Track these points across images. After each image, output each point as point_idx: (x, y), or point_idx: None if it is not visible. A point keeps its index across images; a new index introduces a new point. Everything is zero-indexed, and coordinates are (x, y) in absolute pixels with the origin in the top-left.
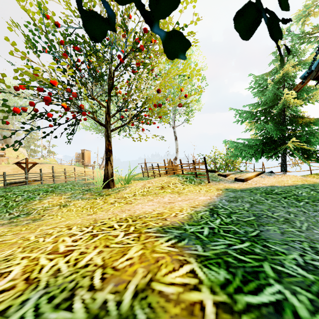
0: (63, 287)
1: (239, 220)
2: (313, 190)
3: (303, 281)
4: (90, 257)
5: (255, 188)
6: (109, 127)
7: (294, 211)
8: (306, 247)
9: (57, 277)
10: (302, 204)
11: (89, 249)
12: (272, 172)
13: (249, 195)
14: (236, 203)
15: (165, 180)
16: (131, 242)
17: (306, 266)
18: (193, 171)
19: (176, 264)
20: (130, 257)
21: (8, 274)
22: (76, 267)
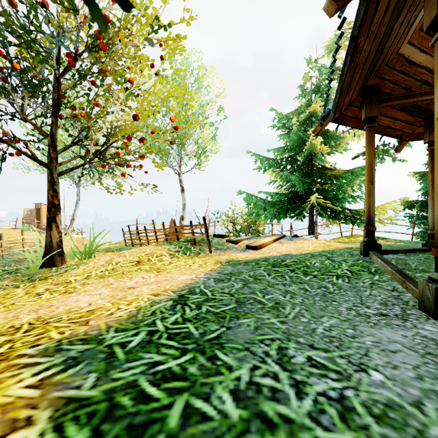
0: None
1: (209, 311)
2: (329, 259)
3: (216, 428)
4: None
5: (265, 259)
6: (55, 168)
7: (294, 289)
8: (273, 350)
9: None
10: (308, 278)
11: None
12: (297, 236)
13: (251, 269)
14: (226, 282)
15: (147, 250)
16: None
17: (245, 391)
18: (191, 237)
19: None
20: None
21: None
22: None
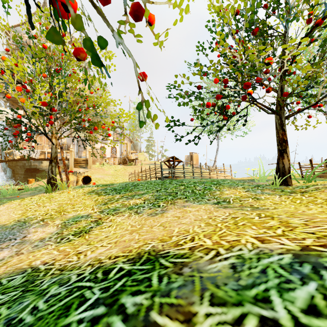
0: None
1: None
2: None
3: None
4: None
5: None
6: (282, 113)
7: None
8: None
9: None
10: None
11: None
12: None
13: None
14: None
15: None
16: None
17: None
18: None
19: None
20: None
21: None
22: None
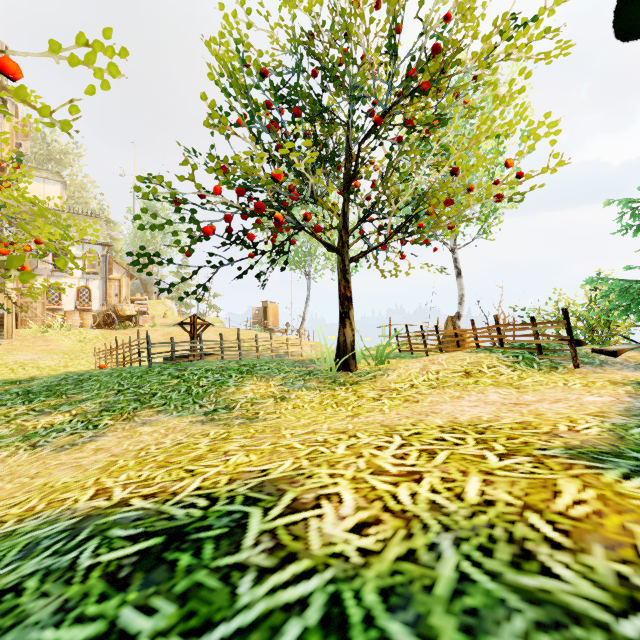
0: (486, 535)
1: None
2: None
3: None
4: (478, 489)
5: None
6: (346, 253)
7: None
8: None
9: (450, 516)
10: None
11: (454, 475)
12: None
13: None
14: None
15: (466, 358)
16: (537, 471)
17: None
18: (532, 341)
19: None
20: (578, 500)
21: (339, 498)
22: (467, 502)
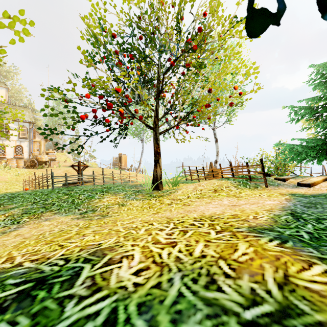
0: (197, 272)
1: None
2: None
3: None
4: (201, 250)
5: None
6: (157, 130)
7: None
8: None
9: (183, 264)
10: None
11: (192, 243)
12: None
13: None
14: (315, 209)
15: (216, 183)
16: (231, 239)
17: None
18: (246, 174)
19: (302, 264)
20: (244, 253)
21: (132, 257)
22: (193, 256)
